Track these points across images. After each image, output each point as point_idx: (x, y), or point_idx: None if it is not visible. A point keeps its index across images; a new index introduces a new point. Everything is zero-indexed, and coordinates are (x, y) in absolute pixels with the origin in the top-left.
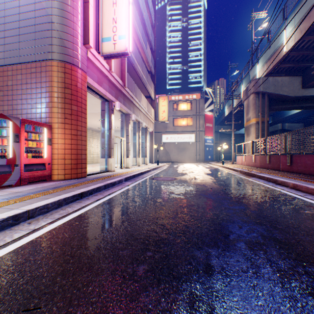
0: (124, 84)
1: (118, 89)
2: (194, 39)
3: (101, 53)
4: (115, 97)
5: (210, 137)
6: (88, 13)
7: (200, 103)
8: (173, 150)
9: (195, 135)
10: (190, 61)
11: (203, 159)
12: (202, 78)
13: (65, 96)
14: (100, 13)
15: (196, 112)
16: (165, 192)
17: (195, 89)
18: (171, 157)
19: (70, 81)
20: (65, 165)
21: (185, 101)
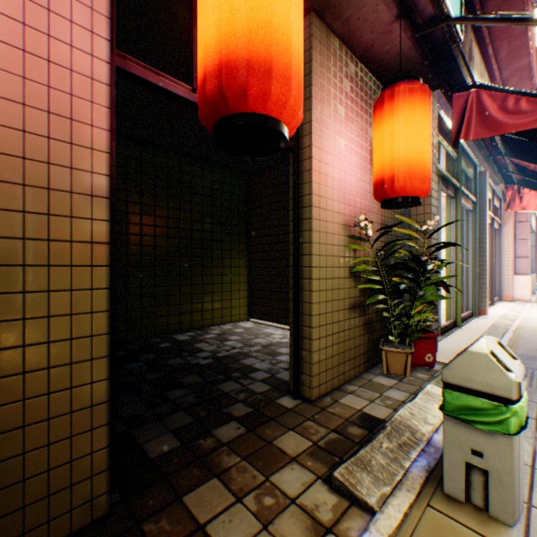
0: None
1: None
2: None
3: None
4: None
5: None
6: None
7: None
8: None
9: None
10: None
11: None
12: None
13: None
14: None
15: None
16: None
17: None
18: None
19: None
20: None
21: None
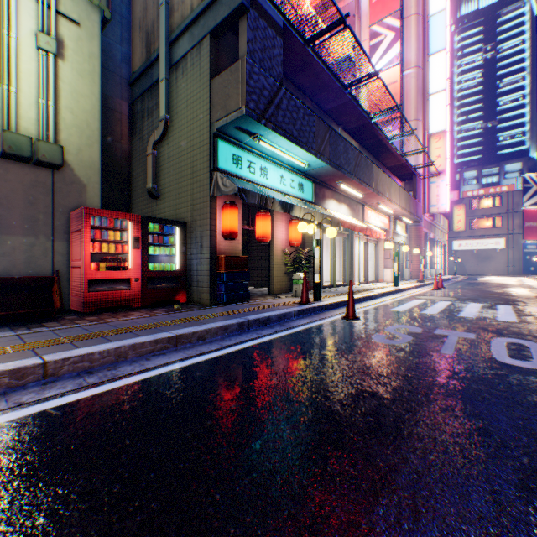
0: (432, 218)
1: (429, 223)
2: (508, 73)
3: (428, 213)
4: (428, 230)
5: (532, 240)
6: (425, 198)
7: (513, 196)
8: (469, 260)
9: (505, 239)
10: (499, 111)
11: (520, 271)
12: (527, 135)
13: (416, 241)
14: (427, 192)
15: (506, 209)
16: (473, 283)
17: (511, 156)
18: (465, 268)
19: (418, 234)
20: (416, 272)
21: (488, 196)
